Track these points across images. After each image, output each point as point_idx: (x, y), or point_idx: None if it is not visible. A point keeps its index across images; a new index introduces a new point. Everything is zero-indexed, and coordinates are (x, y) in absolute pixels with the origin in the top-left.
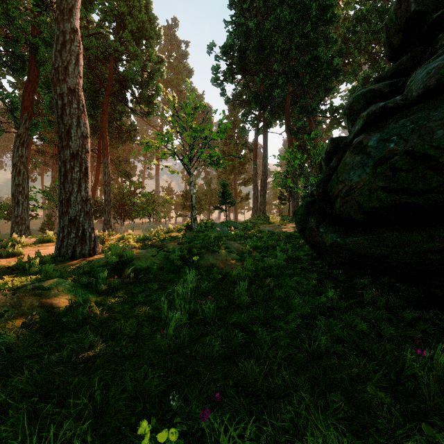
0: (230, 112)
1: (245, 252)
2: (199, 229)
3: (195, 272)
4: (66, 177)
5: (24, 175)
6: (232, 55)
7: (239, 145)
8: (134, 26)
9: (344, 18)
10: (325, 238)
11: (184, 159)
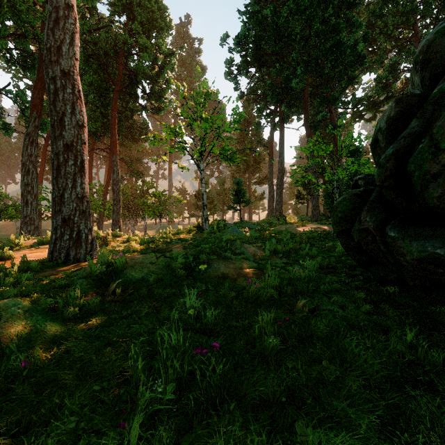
0: (244, 108)
1: (264, 258)
2: (210, 231)
3: (201, 285)
4: (60, 172)
5: (33, 174)
6: (246, 46)
7: (254, 142)
8: (143, 18)
9: (367, 3)
10: (401, 248)
11: (194, 153)
